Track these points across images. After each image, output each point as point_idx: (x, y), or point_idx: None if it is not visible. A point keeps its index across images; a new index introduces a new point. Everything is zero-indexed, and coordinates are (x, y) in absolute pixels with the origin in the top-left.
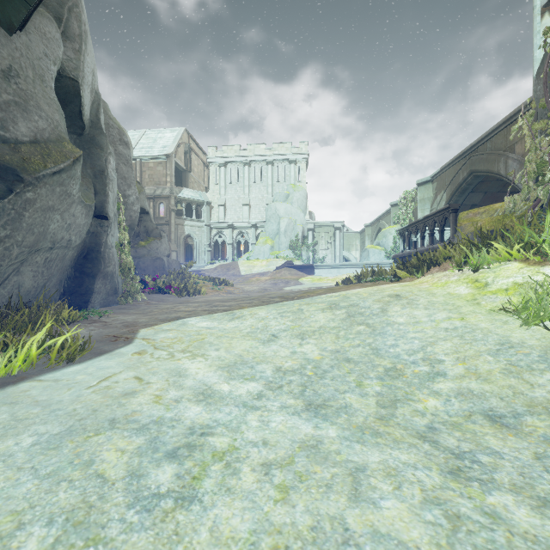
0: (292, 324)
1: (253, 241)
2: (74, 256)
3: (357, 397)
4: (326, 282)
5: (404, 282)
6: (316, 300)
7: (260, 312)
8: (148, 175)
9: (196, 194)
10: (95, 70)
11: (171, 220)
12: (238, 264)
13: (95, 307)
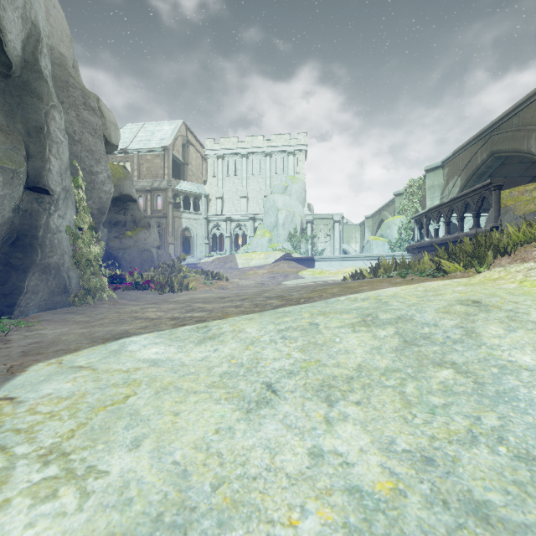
0: (303, 357)
1: (251, 233)
2: None
3: None
4: (329, 275)
5: (456, 278)
6: (335, 305)
7: (249, 327)
8: (145, 168)
9: (194, 187)
10: None
11: (168, 213)
12: (235, 257)
13: (30, 311)
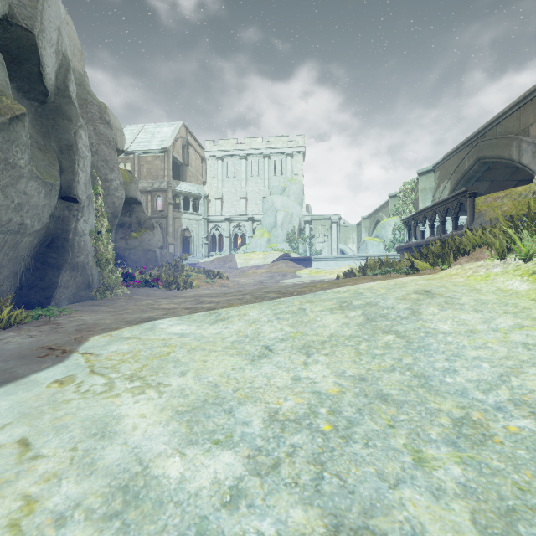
0: (292, 330)
1: (249, 234)
2: (34, 244)
3: (428, 500)
4: (325, 275)
5: (425, 274)
6: (321, 296)
7: (251, 312)
8: (146, 169)
9: (193, 188)
10: (63, 29)
11: (168, 213)
12: (235, 257)
13: (62, 303)
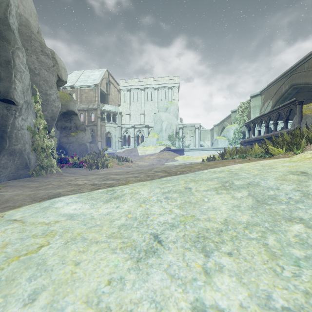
0: (182, 213)
1: (146, 135)
2: None
3: None
4: (192, 159)
5: (280, 158)
6: (201, 176)
7: (142, 190)
8: (84, 97)
9: (113, 108)
10: None
11: (98, 123)
12: (137, 149)
13: (1, 180)
